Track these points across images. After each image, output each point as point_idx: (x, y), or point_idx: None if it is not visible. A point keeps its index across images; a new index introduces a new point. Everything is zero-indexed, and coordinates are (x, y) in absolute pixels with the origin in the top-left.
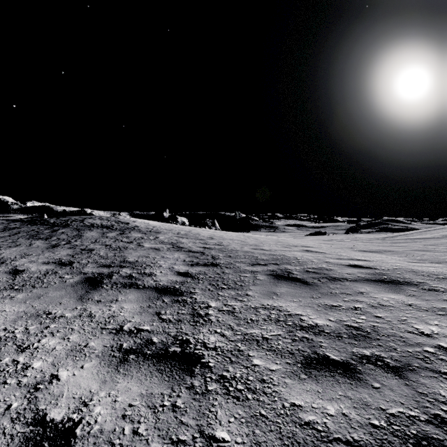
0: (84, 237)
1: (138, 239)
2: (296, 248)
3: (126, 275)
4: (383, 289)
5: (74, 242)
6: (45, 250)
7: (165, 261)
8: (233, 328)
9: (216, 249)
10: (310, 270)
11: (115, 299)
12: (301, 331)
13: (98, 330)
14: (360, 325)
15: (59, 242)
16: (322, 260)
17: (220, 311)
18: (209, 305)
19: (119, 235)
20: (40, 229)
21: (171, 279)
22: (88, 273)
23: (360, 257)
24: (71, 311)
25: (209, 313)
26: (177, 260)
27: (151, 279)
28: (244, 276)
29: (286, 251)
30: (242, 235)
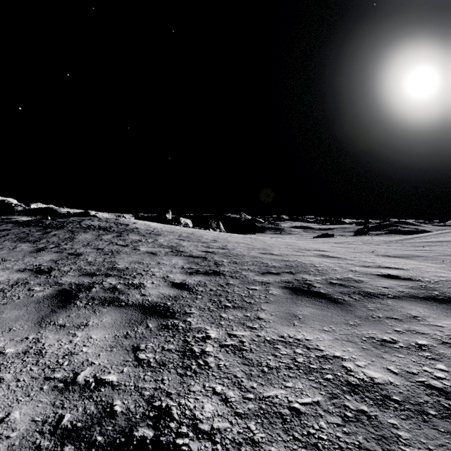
0: (76, 240)
1: (135, 242)
2: (309, 252)
3: (109, 287)
4: (443, 312)
5: (64, 245)
6: (27, 254)
7: (159, 268)
8: (241, 384)
9: (219, 254)
10: (335, 282)
11: (84, 324)
12: (352, 395)
13: (39, 381)
14: (444, 384)
15: (48, 245)
16: (345, 268)
17: (222, 348)
18: (208, 335)
19: (115, 238)
20: (32, 231)
21: (163, 292)
22: (64, 284)
23: (389, 264)
24: (17, 344)
25: (206, 351)
26: (173, 267)
27: (139, 292)
28: (253, 290)
29: (300, 256)
30: (248, 237)
